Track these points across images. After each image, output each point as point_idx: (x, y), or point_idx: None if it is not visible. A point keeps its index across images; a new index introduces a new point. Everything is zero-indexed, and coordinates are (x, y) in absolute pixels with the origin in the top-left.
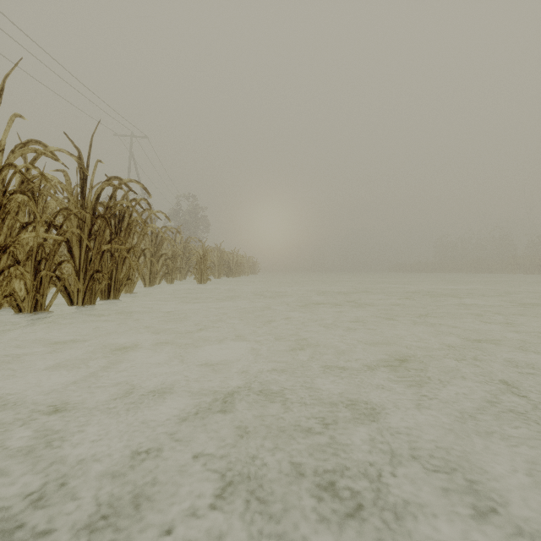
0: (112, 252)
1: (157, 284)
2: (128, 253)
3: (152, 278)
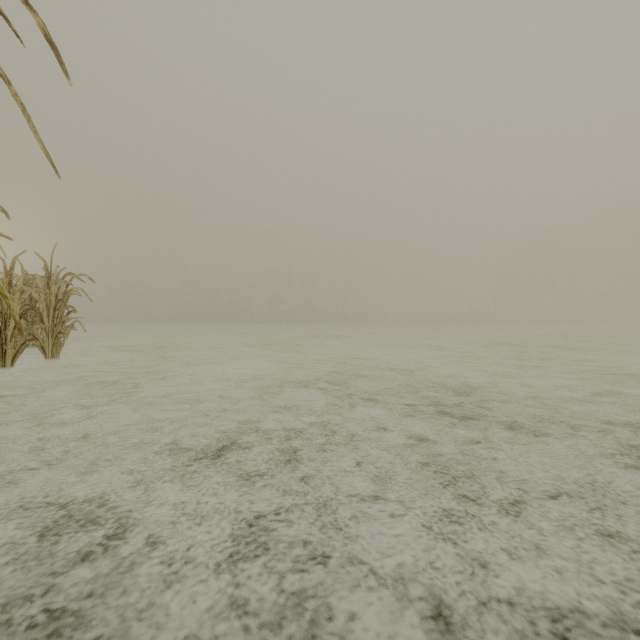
0: None
1: None
2: None
3: None
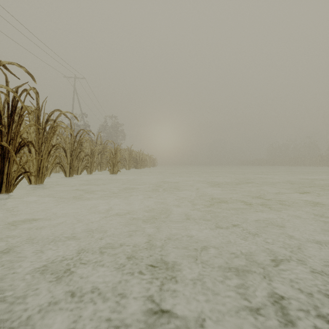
0: (2, 144)
1: (79, 174)
2: (20, 145)
3: (72, 170)
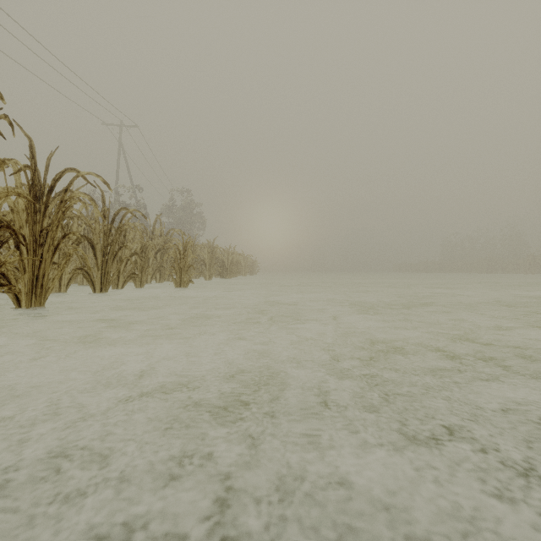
0: None
1: (120, 288)
2: None
3: (105, 280)
